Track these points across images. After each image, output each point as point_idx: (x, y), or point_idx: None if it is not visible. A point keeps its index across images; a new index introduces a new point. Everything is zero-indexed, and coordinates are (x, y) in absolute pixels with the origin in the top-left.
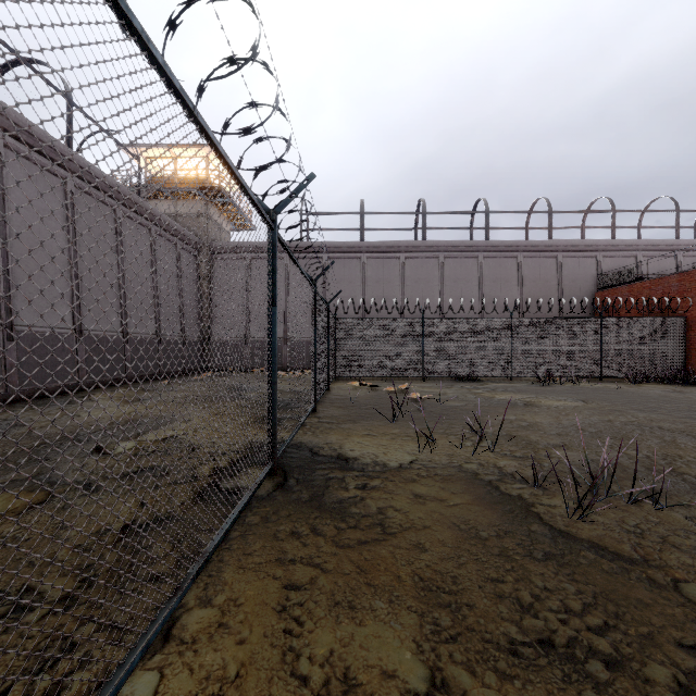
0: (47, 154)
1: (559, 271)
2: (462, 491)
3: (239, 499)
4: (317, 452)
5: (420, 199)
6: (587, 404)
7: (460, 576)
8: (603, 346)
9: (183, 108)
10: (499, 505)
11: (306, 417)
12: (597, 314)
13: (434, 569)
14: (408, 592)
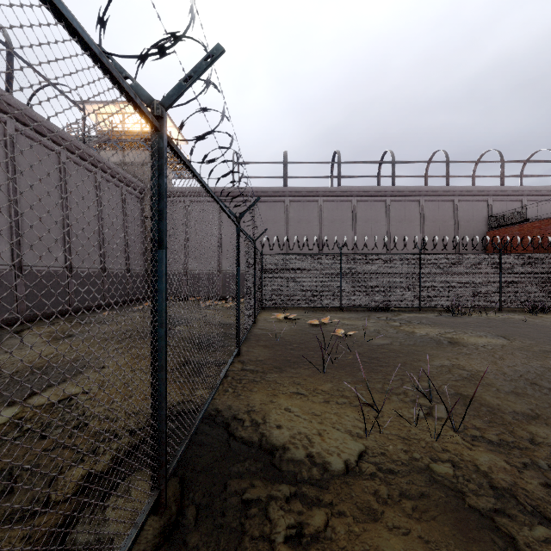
0: None
1: (455, 213)
2: None
3: None
4: (234, 433)
5: (335, 151)
6: (511, 341)
7: None
8: (502, 279)
9: None
10: None
11: (226, 370)
12: (489, 250)
13: None
14: None
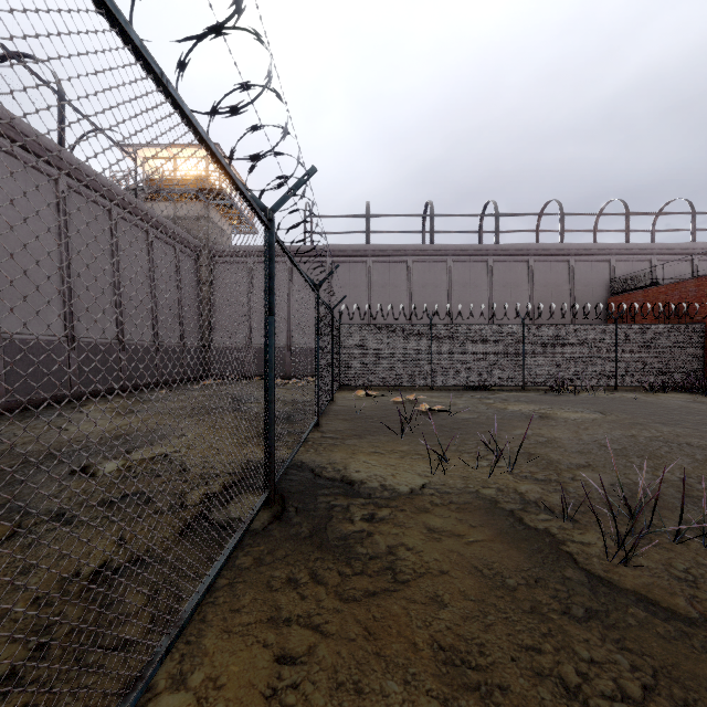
0: (37, 153)
1: (571, 275)
2: (482, 523)
3: (230, 534)
4: (319, 474)
5: (427, 201)
6: (606, 416)
7: (488, 644)
8: (618, 353)
9: (147, 73)
10: (525, 542)
11: (308, 432)
12: (610, 320)
13: (456, 633)
14: (426, 667)
